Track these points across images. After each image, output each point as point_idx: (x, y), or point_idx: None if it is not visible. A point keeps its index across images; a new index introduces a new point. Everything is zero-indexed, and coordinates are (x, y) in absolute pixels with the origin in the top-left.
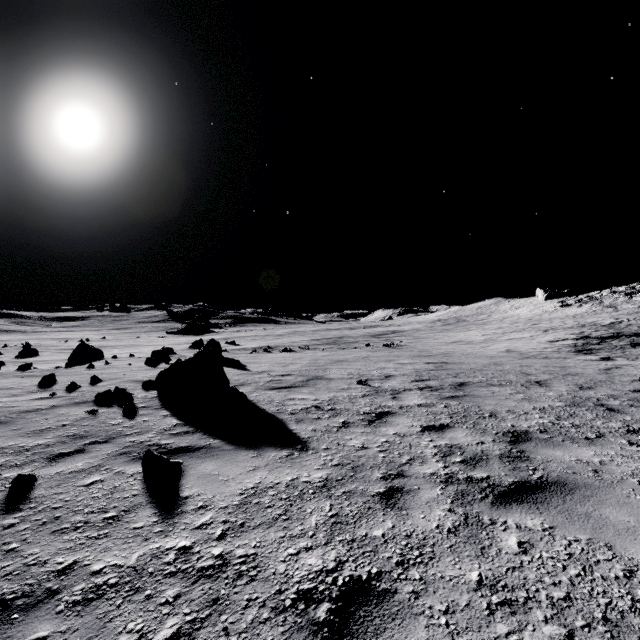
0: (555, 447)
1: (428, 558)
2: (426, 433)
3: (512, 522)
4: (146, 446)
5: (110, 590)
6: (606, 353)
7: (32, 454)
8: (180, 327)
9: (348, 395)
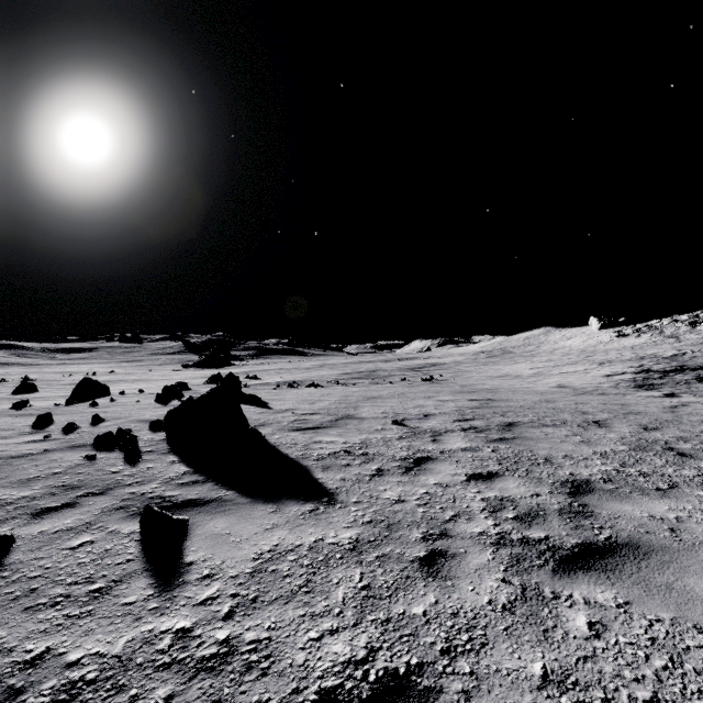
0: (622, 500)
1: (480, 644)
2: (472, 483)
3: (579, 596)
4: (148, 499)
5: (87, 689)
6: (670, 389)
7: (14, 509)
8: (197, 359)
9: (382, 437)
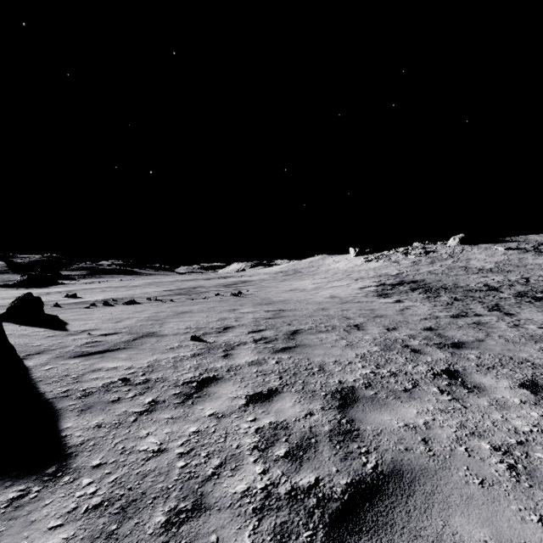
0: (382, 408)
1: None
2: (250, 407)
3: None
4: None
5: None
6: (397, 296)
7: None
8: (18, 279)
9: (174, 357)
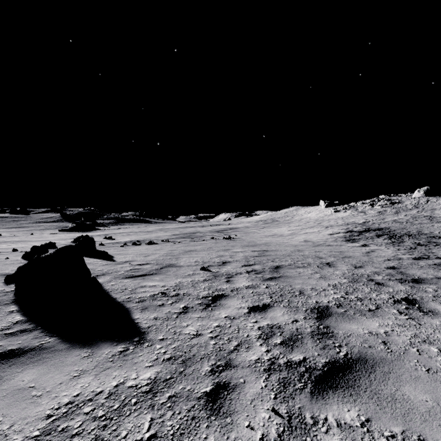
0: (350, 320)
1: None
2: (252, 314)
3: (332, 418)
4: None
5: None
6: (363, 241)
7: None
8: (70, 226)
9: (192, 280)
